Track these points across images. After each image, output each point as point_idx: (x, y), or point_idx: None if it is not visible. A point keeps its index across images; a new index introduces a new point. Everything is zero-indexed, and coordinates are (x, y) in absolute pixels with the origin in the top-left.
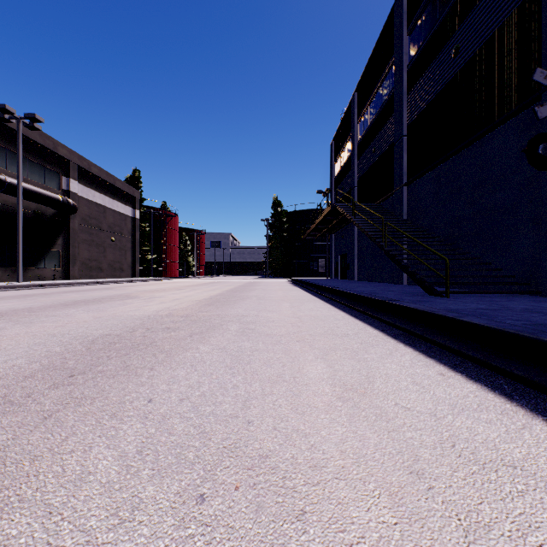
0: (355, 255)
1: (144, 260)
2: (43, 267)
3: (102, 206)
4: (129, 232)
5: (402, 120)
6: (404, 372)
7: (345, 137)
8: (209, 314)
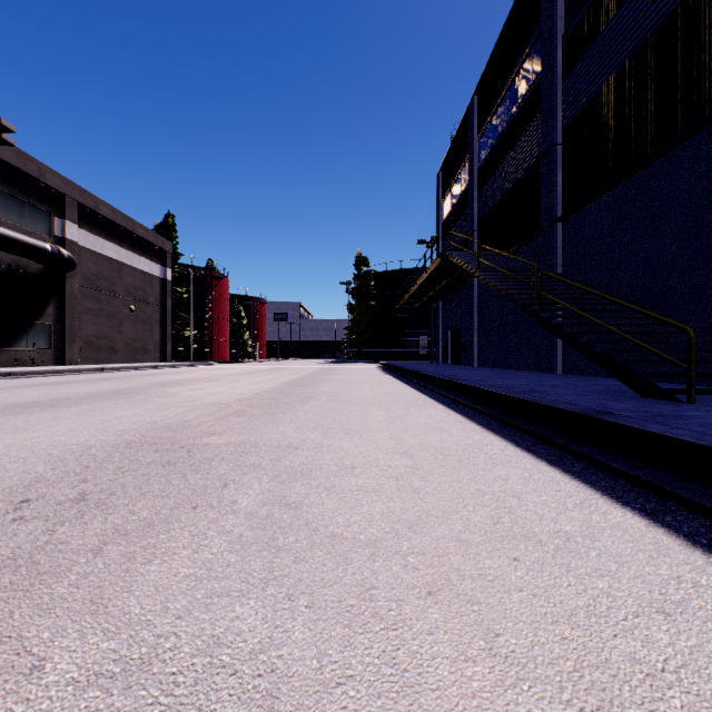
0: (474, 329)
1: (181, 337)
2: (23, 346)
3: (115, 261)
4: (157, 298)
5: (554, 121)
6: None
7: (459, 162)
8: (222, 440)
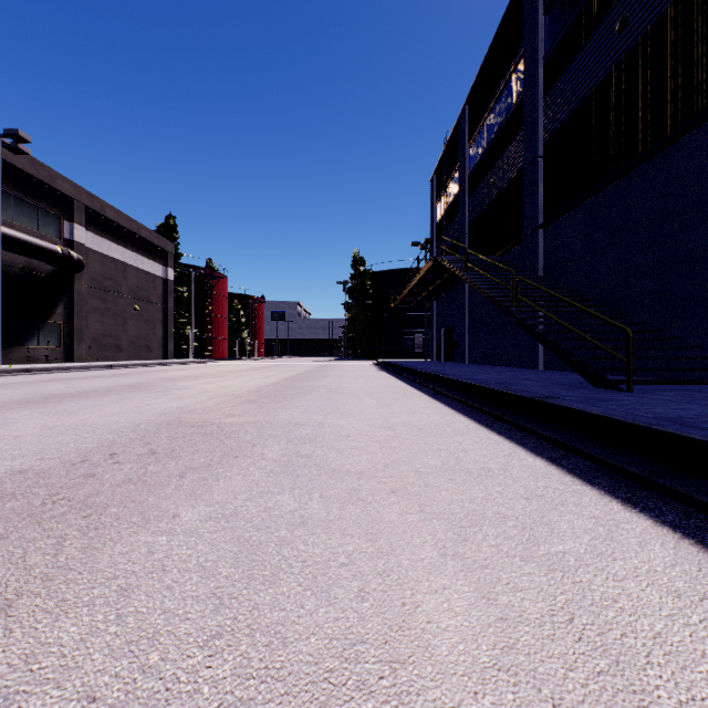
0: (465, 328)
1: (182, 336)
2: (35, 344)
3: (121, 262)
4: (159, 298)
5: (535, 136)
6: (702, 627)
7: (451, 167)
8: (242, 420)
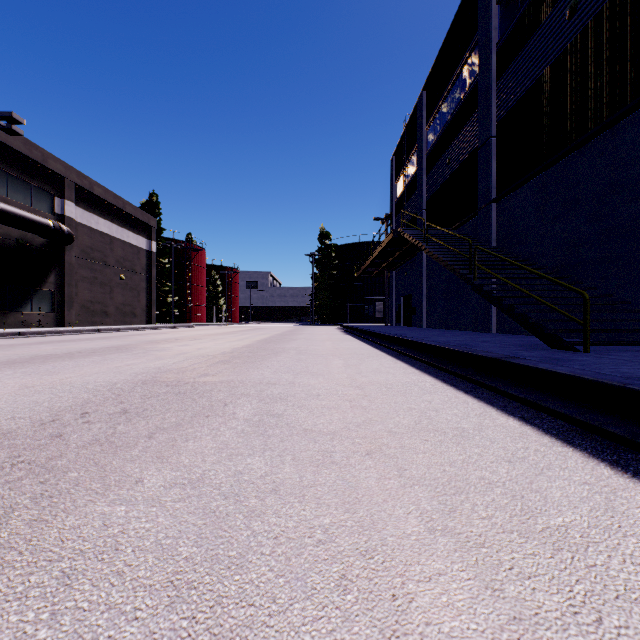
0: (422, 295)
1: (164, 303)
2: (29, 310)
3: (108, 236)
4: (143, 268)
5: (489, 116)
6: None
7: (410, 149)
8: (216, 379)
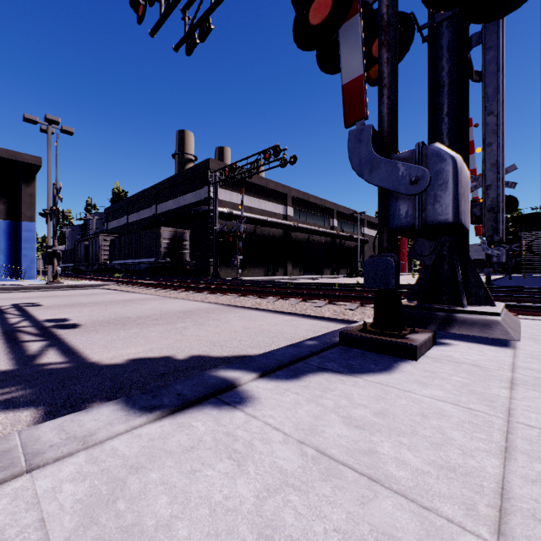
0: None
1: None
2: None
3: (373, 236)
4: None
5: None
6: None
7: None
8: None
